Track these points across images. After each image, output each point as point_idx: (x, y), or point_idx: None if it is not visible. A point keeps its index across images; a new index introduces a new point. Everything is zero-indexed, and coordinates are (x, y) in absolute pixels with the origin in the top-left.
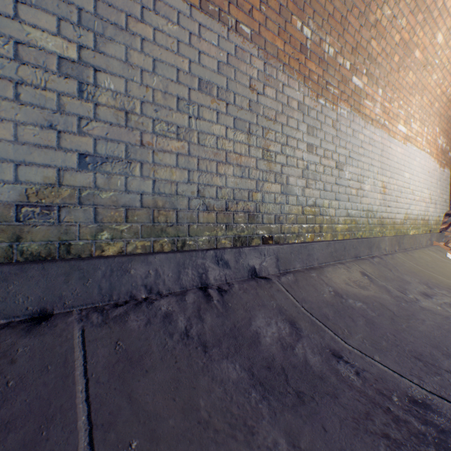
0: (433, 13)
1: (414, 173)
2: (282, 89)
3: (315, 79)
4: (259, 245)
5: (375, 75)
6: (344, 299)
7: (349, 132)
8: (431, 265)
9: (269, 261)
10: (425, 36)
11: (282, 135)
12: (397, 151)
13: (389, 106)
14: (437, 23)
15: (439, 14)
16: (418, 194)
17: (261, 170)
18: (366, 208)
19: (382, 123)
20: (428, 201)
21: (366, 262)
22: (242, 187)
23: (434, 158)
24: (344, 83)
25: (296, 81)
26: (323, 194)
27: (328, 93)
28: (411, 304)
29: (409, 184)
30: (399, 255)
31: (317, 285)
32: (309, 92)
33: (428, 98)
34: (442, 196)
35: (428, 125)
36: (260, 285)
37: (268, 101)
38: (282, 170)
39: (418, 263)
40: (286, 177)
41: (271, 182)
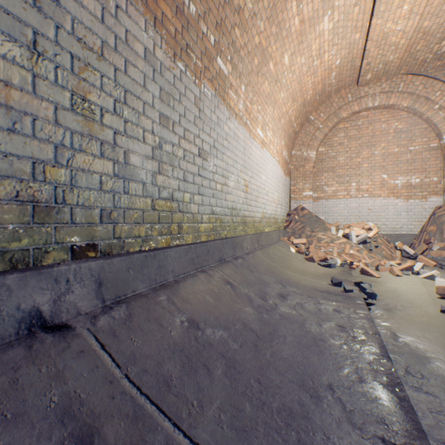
0: (283, 31)
1: (269, 176)
2: (117, 12)
3: (172, 31)
4: (61, 263)
5: (239, 68)
6: (201, 331)
7: (214, 119)
8: (282, 260)
9: (81, 291)
10: (277, 52)
11: (117, 86)
12: (256, 153)
13: (250, 107)
14: (286, 44)
15: (287, 35)
16: (271, 196)
17: (70, 130)
18: (231, 206)
19: (245, 122)
20: (277, 202)
21: (230, 266)
22: (12, 151)
23: (281, 167)
24: (208, 58)
25: (142, 15)
26: (184, 185)
27: (190, 60)
28: (272, 314)
29: (265, 186)
30: (258, 253)
31: (165, 317)
32: (164, 44)
33: (278, 112)
34: (286, 199)
35: (277, 136)
36: (35, 354)
37: (86, 15)
38: (116, 139)
39: (273, 260)
40: (125, 153)
41: (94, 155)
